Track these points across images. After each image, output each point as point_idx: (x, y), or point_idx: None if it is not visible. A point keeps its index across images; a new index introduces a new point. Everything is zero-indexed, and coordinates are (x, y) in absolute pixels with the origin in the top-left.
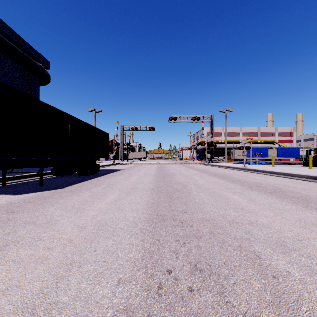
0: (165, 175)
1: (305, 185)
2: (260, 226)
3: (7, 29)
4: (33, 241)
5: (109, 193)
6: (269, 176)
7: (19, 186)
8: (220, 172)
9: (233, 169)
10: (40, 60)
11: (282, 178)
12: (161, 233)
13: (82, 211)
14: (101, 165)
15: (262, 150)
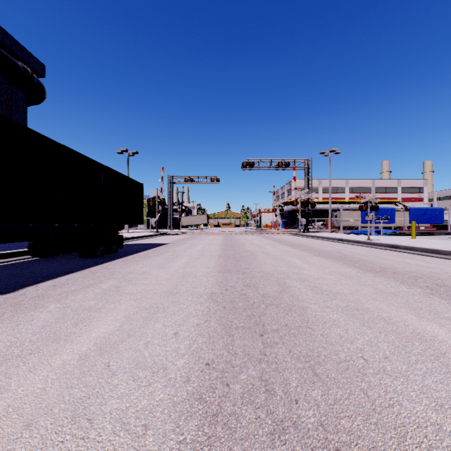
0: (237, 256)
1: None
2: None
3: None
4: None
5: (102, 314)
6: (428, 258)
7: None
8: (332, 248)
9: (350, 243)
10: (27, 60)
11: None
12: None
13: None
14: (133, 236)
15: (386, 212)
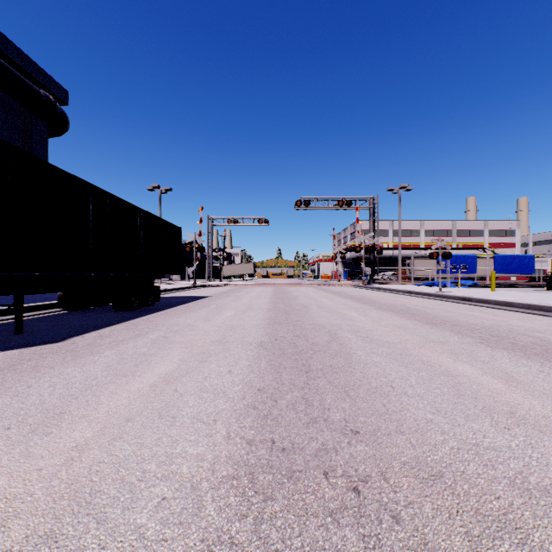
0: (289, 309)
1: None
2: None
3: None
4: None
5: (159, 358)
6: (499, 311)
7: None
8: (396, 301)
9: (419, 296)
10: (49, 86)
11: (529, 314)
12: None
13: (54, 425)
14: (168, 288)
15: (466, 260)
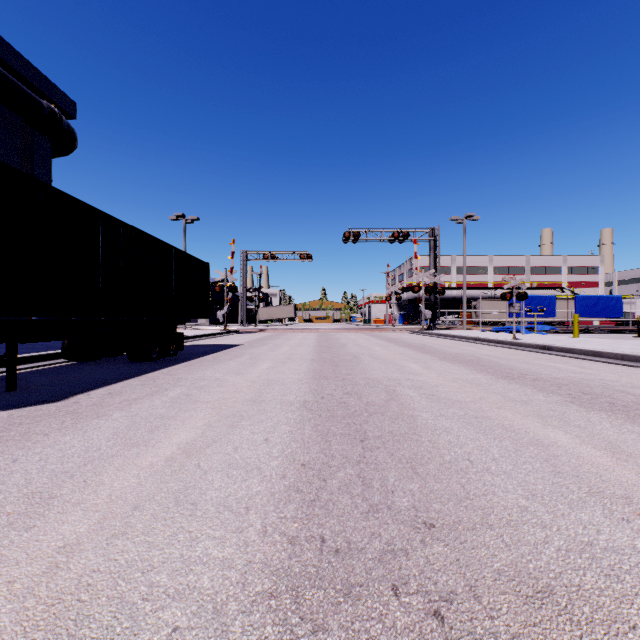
0: (336, 359)
1: None
2: None
3: None
4: None
5: (179, 422)
6: (586, 362)
7: None
8: (463, 350)
9: (489, 344)
10: (53, 97)
11: (623, 366)
12: None
13: (39, 515)
14: (194, 335)
15: (542, 302)
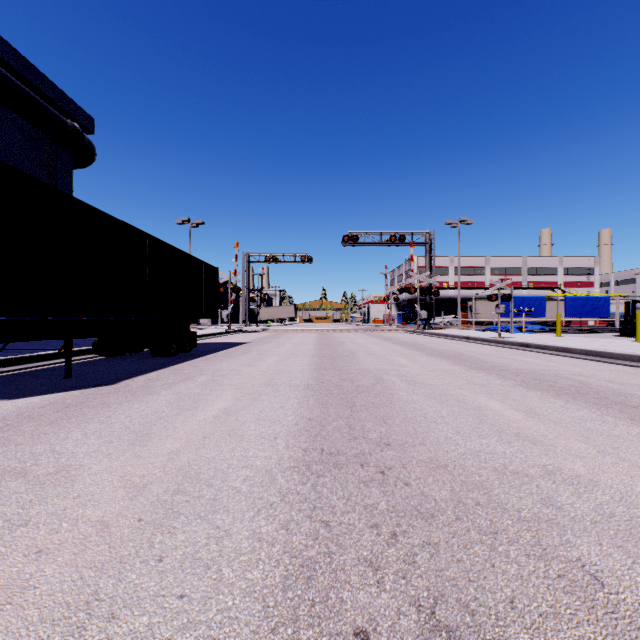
0: (335, 355)
1: (639, 377)
2: (573, 482)
3: (2, 48)
4: (6, 530)
5: (214, 397)
6: (555, 357)
7: (18, 379)
8: (450, 348)
9: (476, 342)
10: (75, 115)
11: (584, 360)
12: (333, 502)
13: (147, 440)
14: (202, 334)
15: (533, 302)
